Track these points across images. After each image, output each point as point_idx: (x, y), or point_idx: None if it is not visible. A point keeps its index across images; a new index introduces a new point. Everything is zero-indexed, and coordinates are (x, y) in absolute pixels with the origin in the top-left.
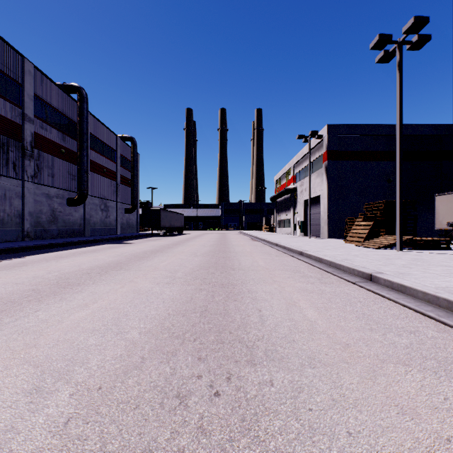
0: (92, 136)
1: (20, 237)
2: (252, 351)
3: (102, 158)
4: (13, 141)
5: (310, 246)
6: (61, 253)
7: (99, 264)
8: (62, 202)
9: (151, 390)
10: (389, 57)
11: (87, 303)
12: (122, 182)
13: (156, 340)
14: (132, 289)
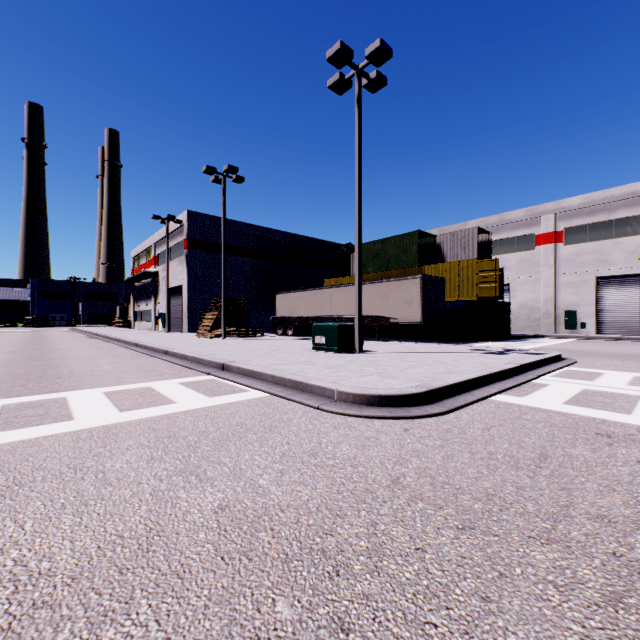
0: None
1: None
2: (61, 377)
3: None
4: None
5: (153, 339)
6: None
7: None
8: None
9: (6, 386)
10: (221, 182)
11: None
12: None
13: None
14: None
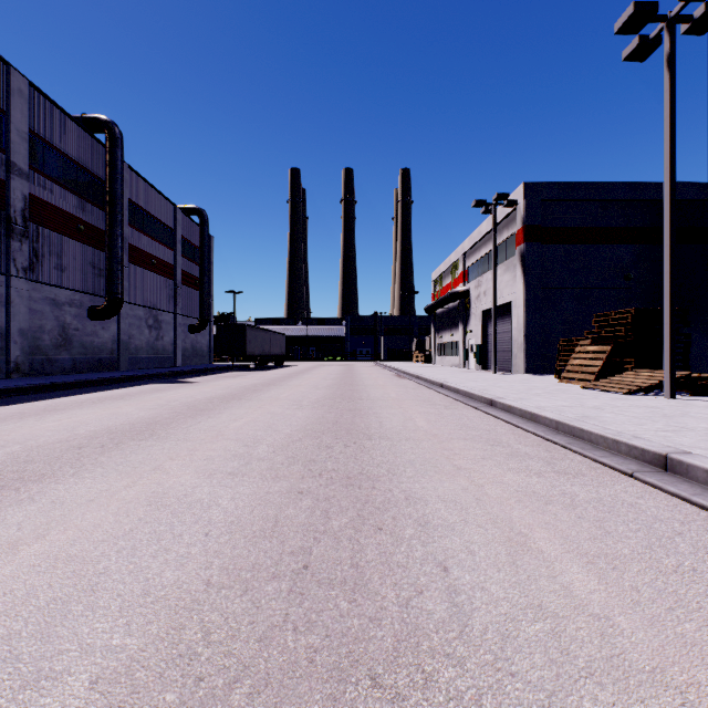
0: (132, 206)
1: (3, 372)
2: None
3: (151, 241)
4: None
5: (502, 389)
6: (59, 402)
7: (114, 425)
8: (80, 314)
9: None
10: (648, 50)
11: (20, 539)
12: (185, 282)
13: None
14: (149, 493)
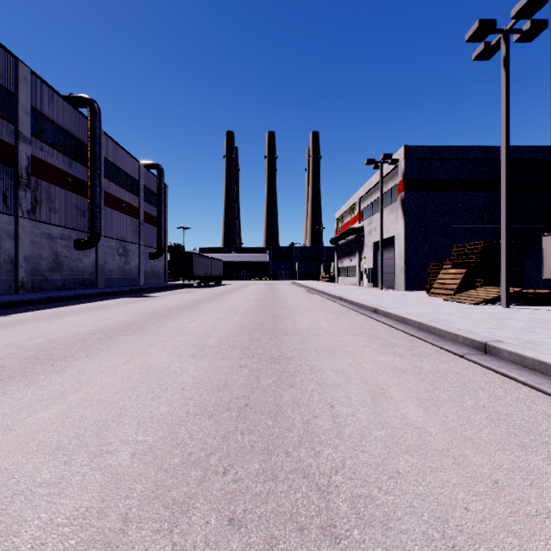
0: (107, 162)
1: (12, 289)
2: (328, 500)
3: (121, 189)
4: (3, 166)
5: (385, 301)
6: (59, 310)
7: (104, 326)
8: (68, 245)
9: None
10: (491, 52)
11: (65, 391)
12: (146, 221)
13: (157, 472)
14: (140, 366)
